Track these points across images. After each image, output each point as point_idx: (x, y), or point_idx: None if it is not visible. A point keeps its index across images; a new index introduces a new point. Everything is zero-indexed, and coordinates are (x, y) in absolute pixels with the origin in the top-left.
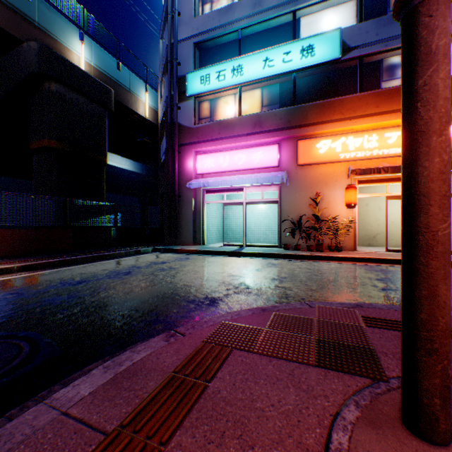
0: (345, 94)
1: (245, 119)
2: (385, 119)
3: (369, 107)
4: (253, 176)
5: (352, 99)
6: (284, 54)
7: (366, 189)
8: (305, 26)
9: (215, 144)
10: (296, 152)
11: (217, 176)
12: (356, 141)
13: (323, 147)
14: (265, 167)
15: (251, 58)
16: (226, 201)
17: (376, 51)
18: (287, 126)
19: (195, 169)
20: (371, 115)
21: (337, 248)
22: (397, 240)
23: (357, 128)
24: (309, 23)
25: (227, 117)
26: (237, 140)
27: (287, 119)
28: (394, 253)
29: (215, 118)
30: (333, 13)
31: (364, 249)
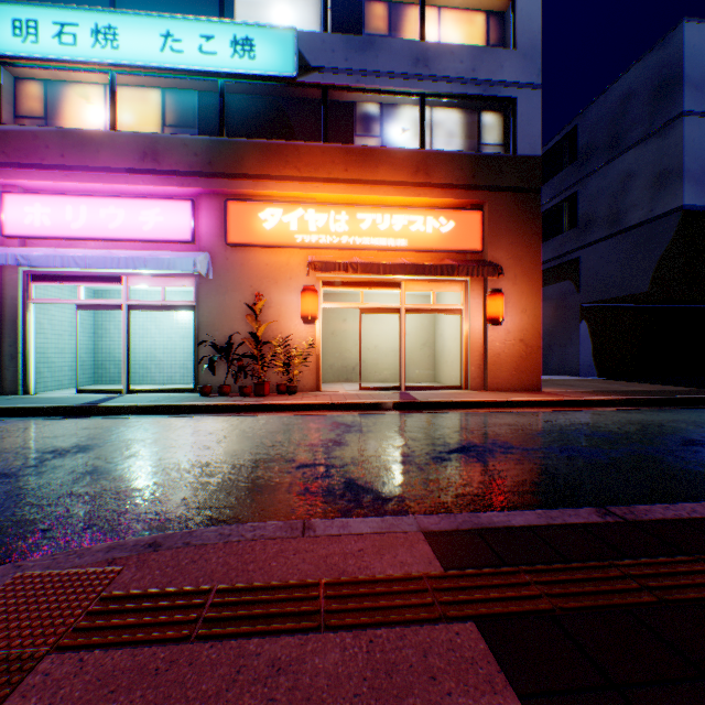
0: (306, 142)
1: (125, 139)
2: (358, 191)
3: (336, 168)
4: (142, 255)
5: (313, 150)
6: (204, 38)
7: (345, 297)
8: (244, 6)
9: (54, 176)
10: (225, 221)
11: (63, 247)
12: (320, 218)
13: (271, 220)
14: (167, 240)
15: (136, 20)
16: (84, 301)
17: (346, 84)
18: (210, 170)
19: (2, 223)
20: (339, 181)
21: (291, 390)
22: (383, 372)
23: (321, 199)
24: (252, 4)
25: (89, 128)
26: (107, 177)
27: (208, 158)
28: (368, 393)
29: (60, 123)
30: (289, 4)
31: (335, 388)
